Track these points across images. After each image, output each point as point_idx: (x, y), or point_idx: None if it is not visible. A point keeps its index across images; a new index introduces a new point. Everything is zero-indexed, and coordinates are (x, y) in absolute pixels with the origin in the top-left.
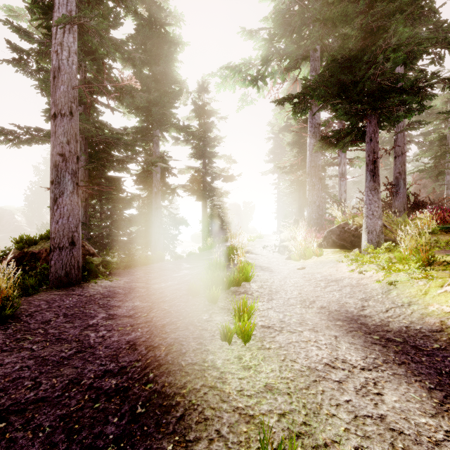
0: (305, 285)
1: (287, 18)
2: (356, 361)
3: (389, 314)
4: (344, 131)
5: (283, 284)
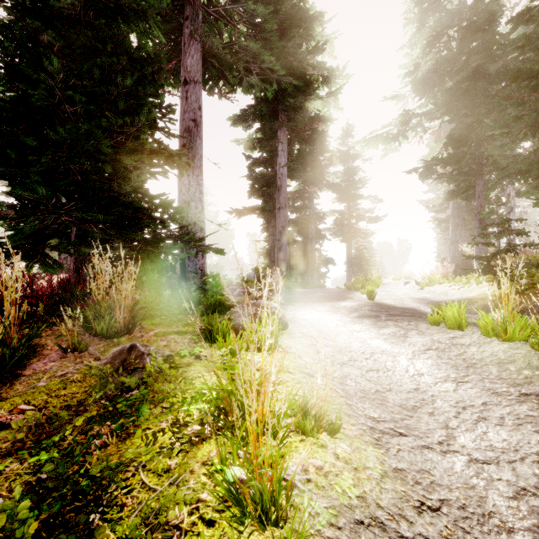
0: (413, 292)
1: (426, 81)
2: (408, 301)
3: (445, 298)
4: (461, 189)
5: (398, 291)
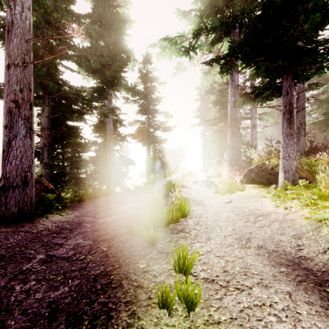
0: (236, 219)
1: (213, 1)
2: None
3: None
4: (263, 86)
5: (216, 219)
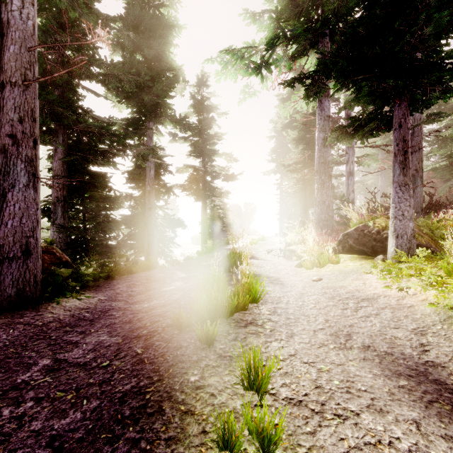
0: (329, 305)
1: None
2: None
3: None
4: (366, 116)
5: (300, 305)
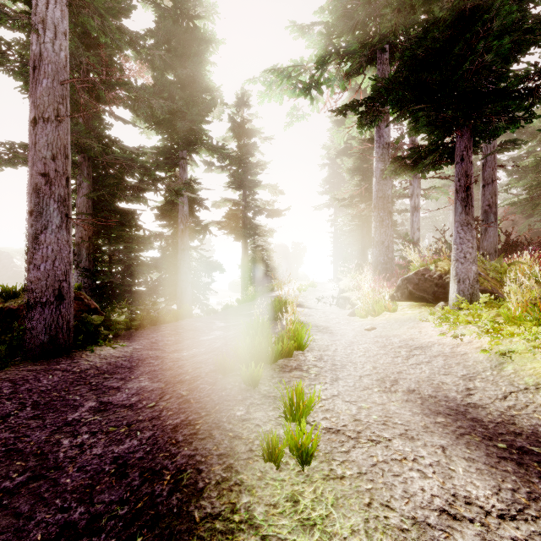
0: (380, 354)
1: (349, 9)
2: (487, 498)
3: (510, 403)
4: (426, 148)
5: (349, 353)
